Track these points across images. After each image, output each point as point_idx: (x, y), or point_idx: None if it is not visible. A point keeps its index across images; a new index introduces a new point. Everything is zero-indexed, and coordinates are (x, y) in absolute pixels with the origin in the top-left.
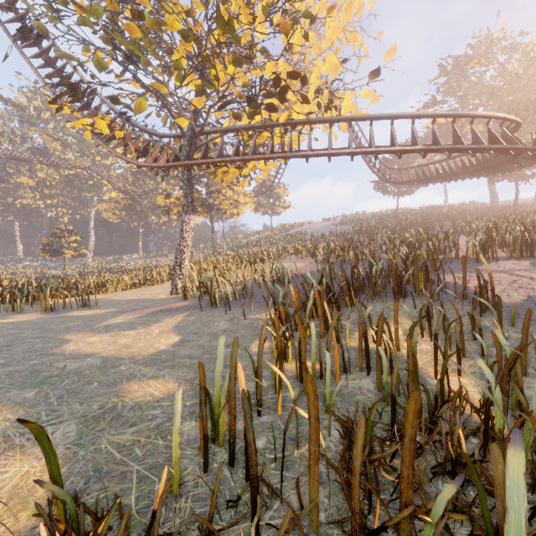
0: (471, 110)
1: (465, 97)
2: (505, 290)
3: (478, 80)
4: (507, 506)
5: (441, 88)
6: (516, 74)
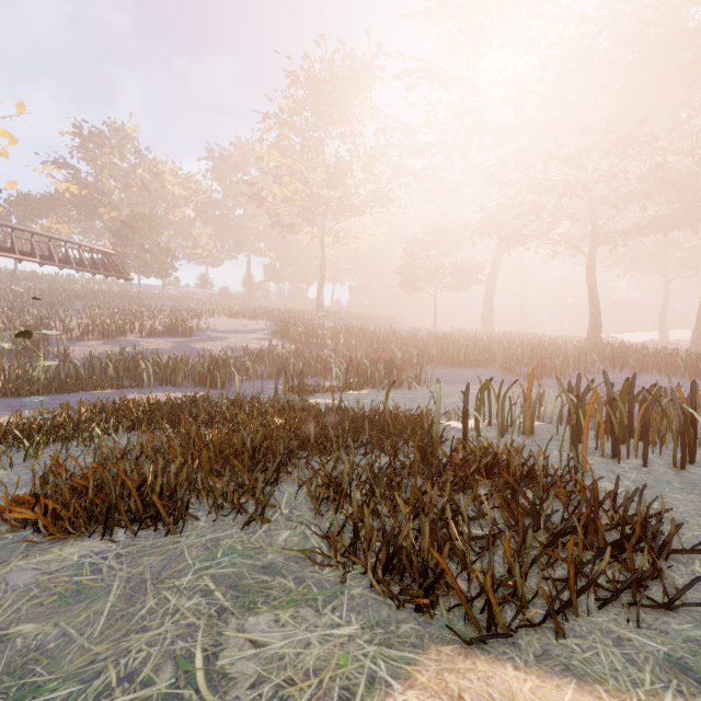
0: (110, 188)
1: (99, 179)
2: (80, 354)
3: (113, 167)
4: (37, 369)
5: (77, 149)
6: (142, 183)
